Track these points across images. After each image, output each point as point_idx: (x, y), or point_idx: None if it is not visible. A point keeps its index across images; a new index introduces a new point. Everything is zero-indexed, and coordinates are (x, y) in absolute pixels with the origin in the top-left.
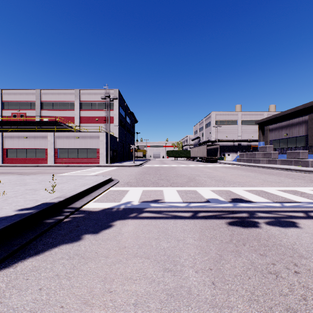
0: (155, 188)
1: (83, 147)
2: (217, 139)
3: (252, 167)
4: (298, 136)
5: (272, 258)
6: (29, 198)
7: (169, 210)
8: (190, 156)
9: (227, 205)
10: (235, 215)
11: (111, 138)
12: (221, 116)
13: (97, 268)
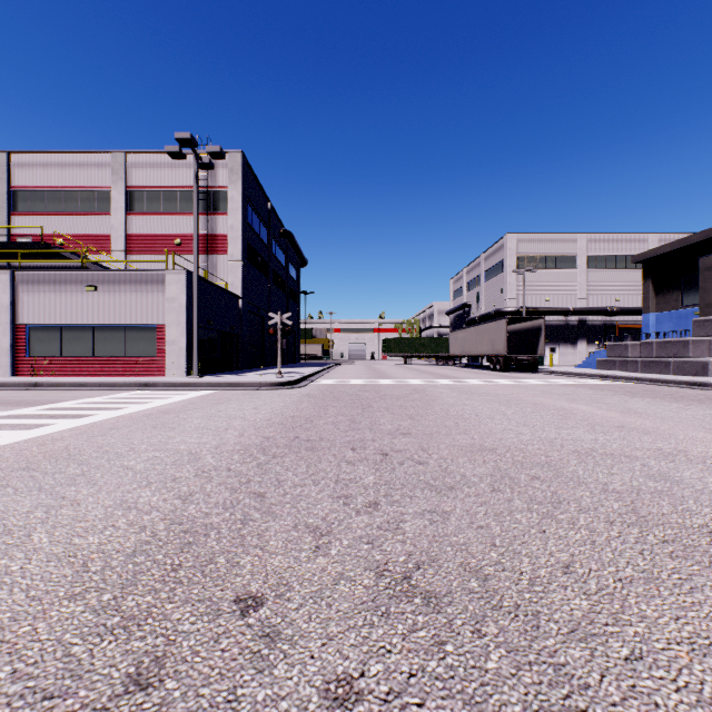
0: None
1: (112, 321)
2: (524, 306)
3: None
4: None
5: None
6: None
7: None
8: (447, 355)
9: None
10: None
11: (212, 294)
12: (533, 244)
13: None
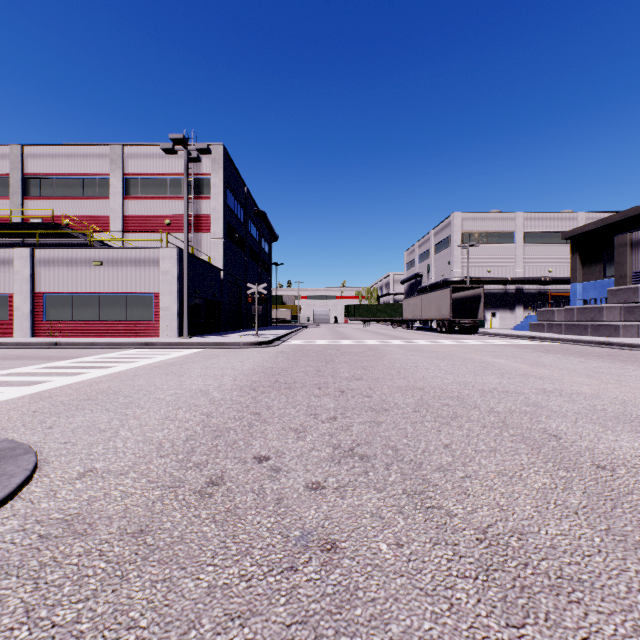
0: None
1: (116, 290)
2: (468, 276)
3: (624, 351)
4: None
5: None
6: None
7: None
8: (400, 319)
9: None
10: None
11: (199, 267)
12: (476, 222)
13: None
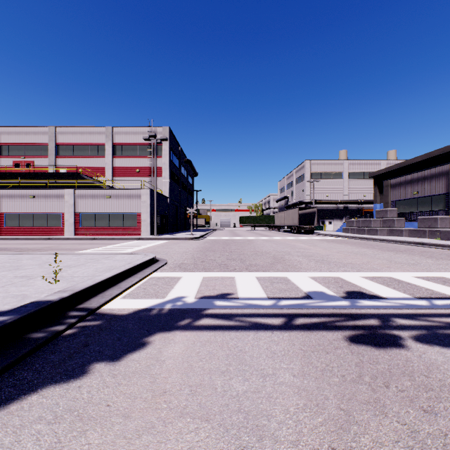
0: (222, 273)
1: (118, 211)
2: (313, 199)
3: (367, 241)
4: (434, 194)
5: (449, 419)
6: (13, 293)
7: (245, 312)
8: (274, 225)
9: (341, 304)
10: (359, 323)
11: (158, 197)
12: (319, 166)
13: (103, 447)
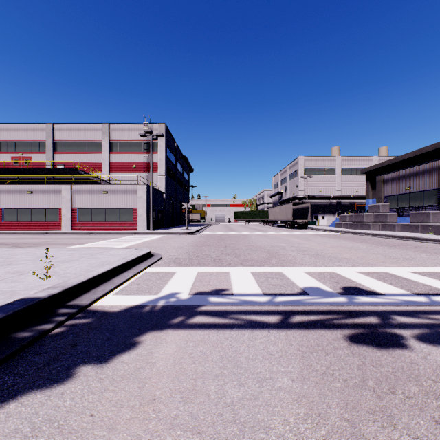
0: (217, 268)
1: (114, 206)
2: (307, 194)
3: (360, 236)
4: (426, 190)
5: None
6: (2, 289)
7: (240, 309)
8: (268, 220)
9: (338, 300)
10: (358, 321)
11: (154, 193)
12: (313, 162)
13: None
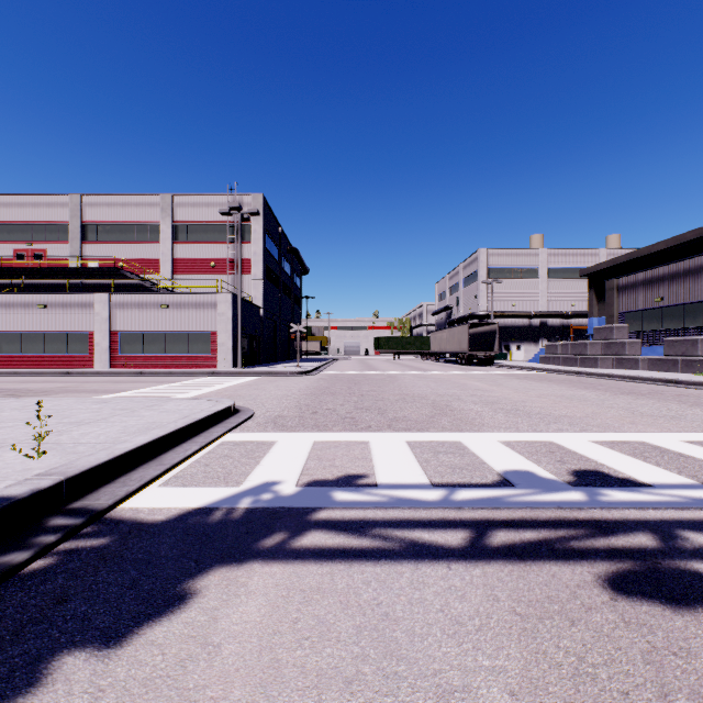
0: (347, 434)
1: (179, 329)
2: (492, 310)
3: (582, 378)
4: (689, 302)
5: None
6: None
7: (392, 517)
8: (429, 351)
9: (571, 498)
10: (617, 544)
11: (245, 307)
12: (502, 258)
13: None
